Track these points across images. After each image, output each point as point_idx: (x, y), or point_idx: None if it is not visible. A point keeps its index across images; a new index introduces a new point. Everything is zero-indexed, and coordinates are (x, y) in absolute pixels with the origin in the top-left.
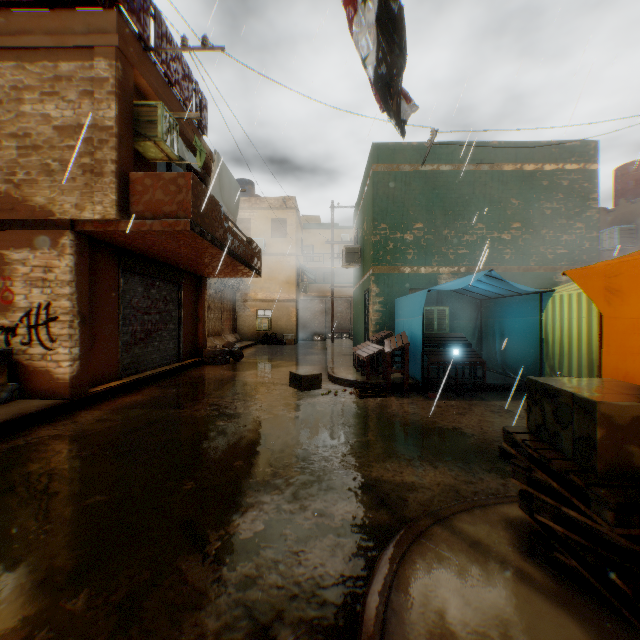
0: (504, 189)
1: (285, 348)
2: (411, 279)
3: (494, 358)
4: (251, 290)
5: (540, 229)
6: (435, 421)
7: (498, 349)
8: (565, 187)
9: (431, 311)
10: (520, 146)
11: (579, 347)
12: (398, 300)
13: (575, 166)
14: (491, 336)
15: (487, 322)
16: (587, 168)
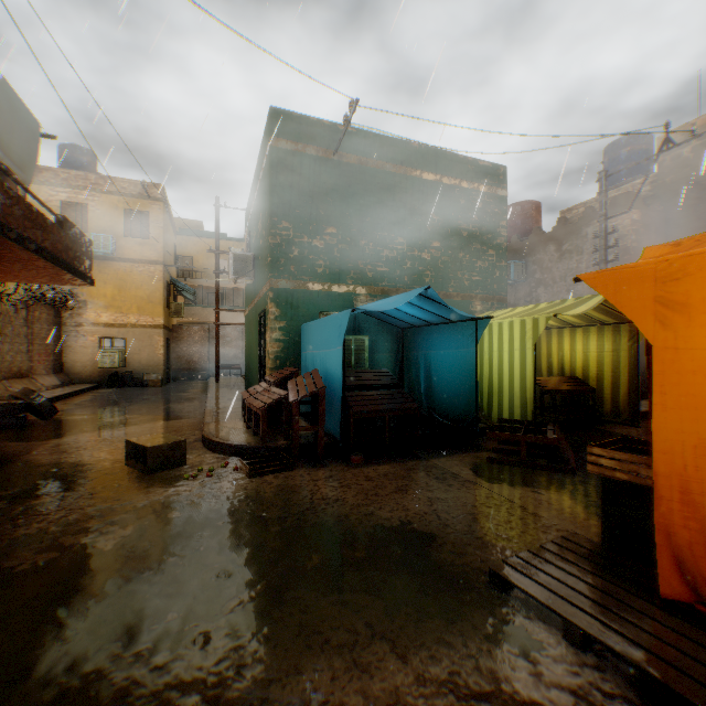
0: (425, 201)
1: (145, 393)
2: (322, 299)
3: (419, 398)
4: (90, 309)
5: (459, 252)
6: (371, 512)
7: (424, 388)
8: (481, 210)
9: (348, 341)
10: (440, 155)
11: (512, 384)
12: (306, 326)
13: (489, 189)
14: (415, 372)
15: (410, 355)
16: (499, 193)
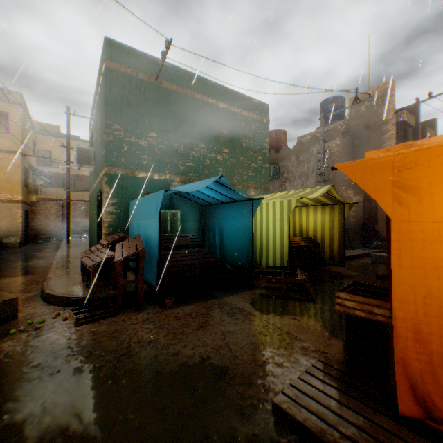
0: (219, 121)
1: (3, 253)
2: (146, 183)
3: (215, 253)
4: None
5: (240, 156)
6: (178, 351)
7: (218, 246)
8: (254, 130)
9: (165, 214)
10: (229, 92)
11: (275, 242)
12: (133, 202)
13: (259, 117)
14: (212, 235)
15: (209, 224)
16: (264, 121)
